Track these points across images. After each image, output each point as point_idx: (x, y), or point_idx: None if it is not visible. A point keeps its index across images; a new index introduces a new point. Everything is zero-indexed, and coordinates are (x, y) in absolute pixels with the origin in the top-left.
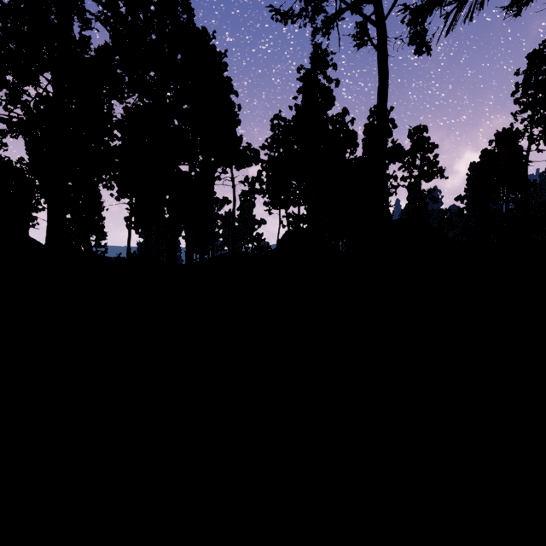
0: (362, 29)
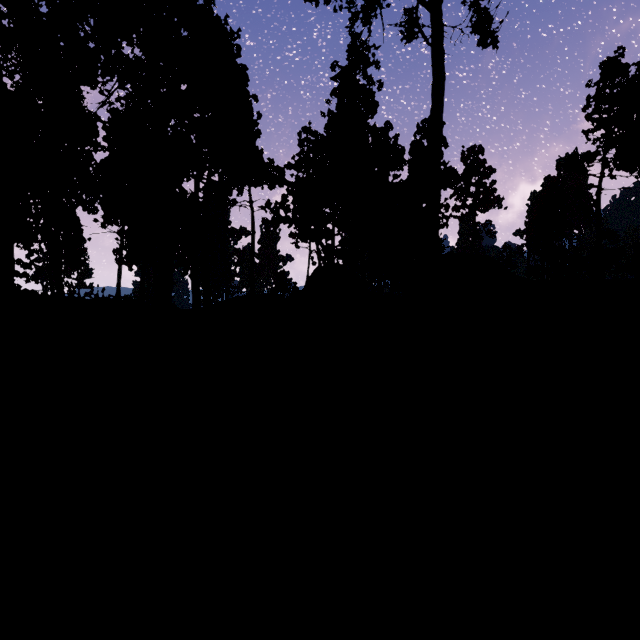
0: (411, 18)
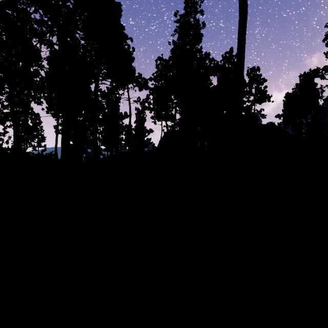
0: None
